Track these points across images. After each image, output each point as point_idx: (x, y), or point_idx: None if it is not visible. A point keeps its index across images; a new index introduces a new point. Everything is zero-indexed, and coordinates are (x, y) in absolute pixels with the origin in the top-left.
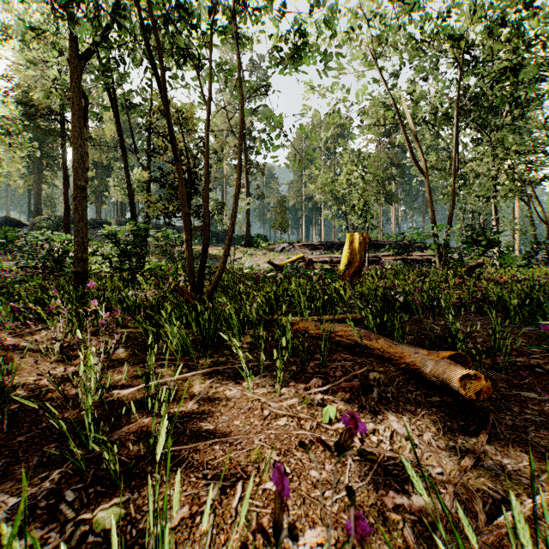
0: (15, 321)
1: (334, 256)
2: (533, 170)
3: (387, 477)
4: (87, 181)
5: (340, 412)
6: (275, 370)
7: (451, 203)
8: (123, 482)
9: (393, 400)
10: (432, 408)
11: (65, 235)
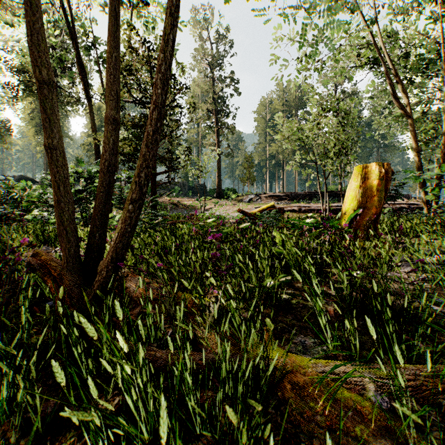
0: None
1: (302, 205)
2: None
3: None
4: None
5: None
6: None
7: (442, 144)
8: None
9: None
10: None
11: (29, 183)
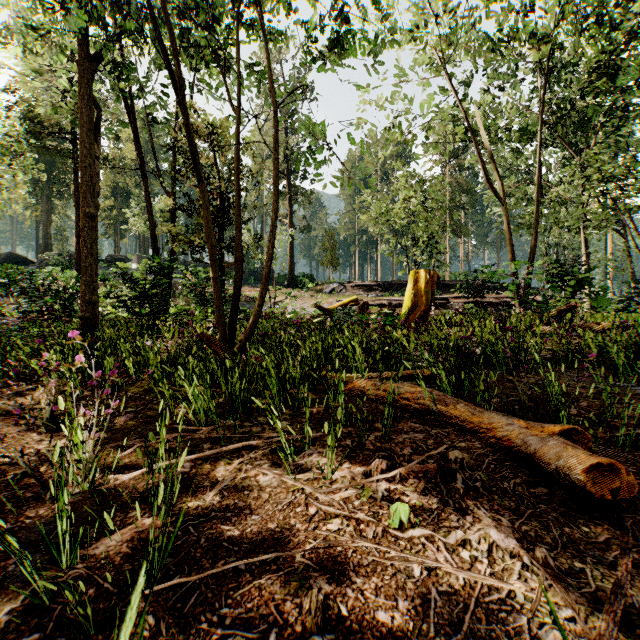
0: (4, 377)
1: (393, 299)
2: (632, 195)
3: (492, 624)
4: (96, 208)
5: (413, 510)
6: (324, 445)
7: (533, 235)
8: (101, 629)
9: (484, 491)
10: (540, 505)
11: (75, 273)
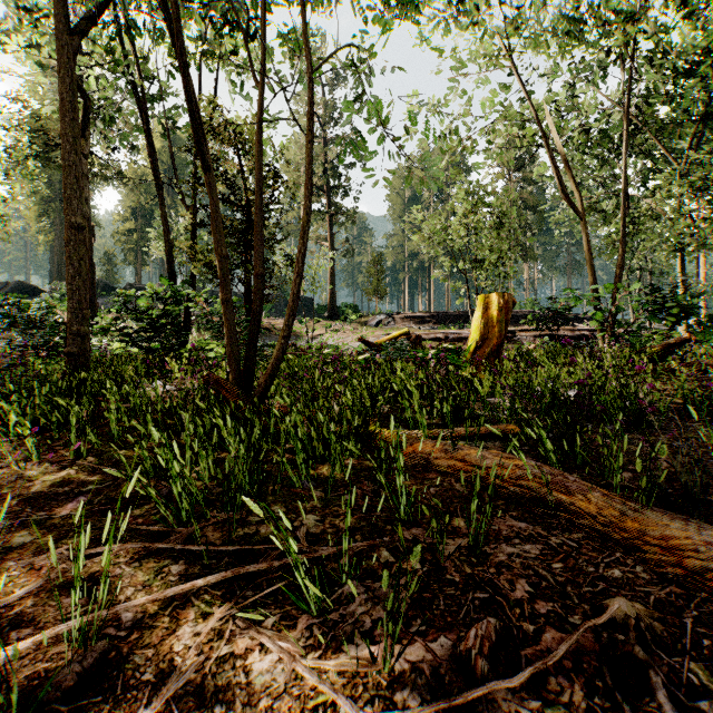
0: None
1: (450, 332)
2: None
3: None
4: (87, 217)
5: None
6: (375, 570)
7: (620, 255)
8: None
9: None
10: None
11: None
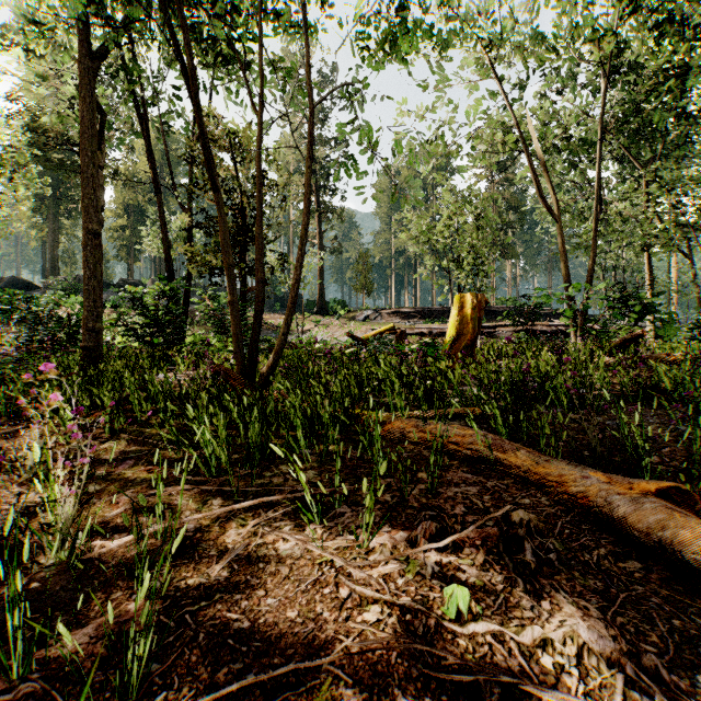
0: None
1: (433, 327)
2: None
3: None
4: (101, 224)
5: (472, 592)
6: (359, 501)
7: (591, 256)
8: None
9: (561, 566)
10: (635, 586)
11: (81, 299)
